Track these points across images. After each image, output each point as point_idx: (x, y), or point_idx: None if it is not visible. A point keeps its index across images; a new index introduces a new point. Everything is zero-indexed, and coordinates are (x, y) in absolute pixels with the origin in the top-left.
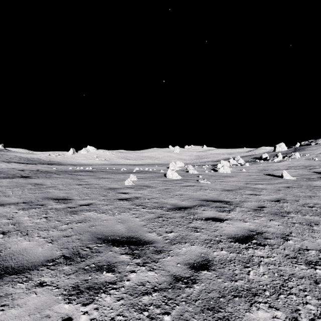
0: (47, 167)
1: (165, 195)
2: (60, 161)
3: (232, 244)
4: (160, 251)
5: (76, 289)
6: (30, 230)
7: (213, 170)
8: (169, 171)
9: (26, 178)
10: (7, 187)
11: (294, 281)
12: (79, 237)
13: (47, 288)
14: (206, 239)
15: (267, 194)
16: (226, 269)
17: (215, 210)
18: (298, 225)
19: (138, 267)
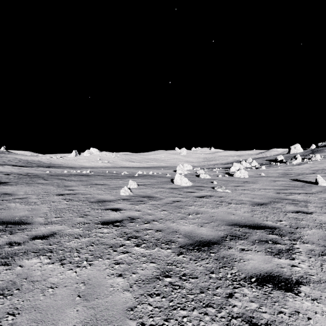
0: (41, 170)
1: (174, 214)
2: (62, 163)
3: None
4: None
5: None
6: None
7: (227, 174)
8: (177, 176)
9: (1, 184)
10: None
11: None
12: None
13: None
14: None
15: (320, 211)
16: None
17: (263, 251)
18: None
19: None
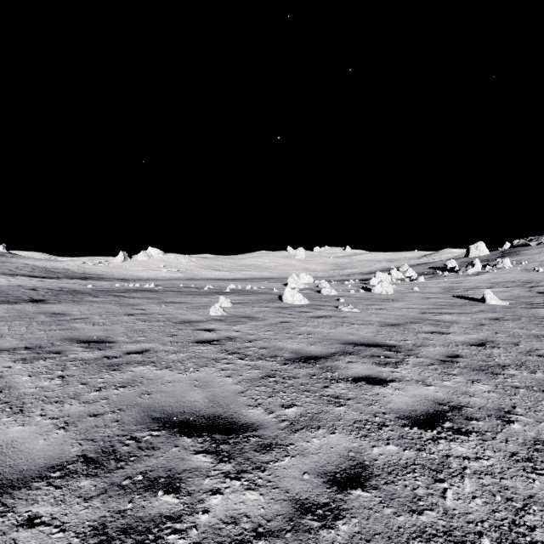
0: (78, 283)
1: (281, 334)
2: (102, 273)
3: (406, 430)
4: (271, 446)
5: (100, 532)
6: (29, 402)
7: (364, 288)
8: (288, 291)
9: (39, 303)
10: (2, 319)
11: (535, 513)
12: (119, 418)
13: (42, 531)
14: (357, 420)
15: (461, 332)
16: (399, 486)
17: (370, 363)
18: (525, 392)
19: (227, 480)
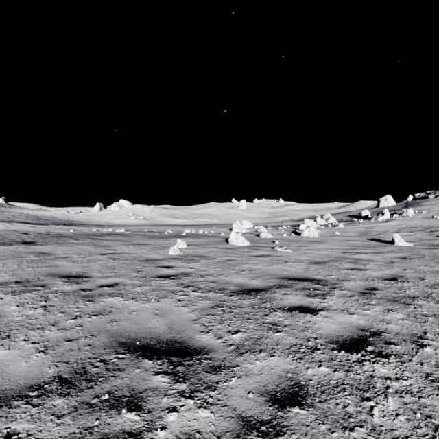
0: (62, 228)
1: (227, 271)
2: (83, 220)
3: (335, 353)
4: (220, 368)
5: None
6: (15, 329)
7: (295, 233)
8: (233, 235)
9: (29, 244)
10: None
11: None
12: (91, 342)
13: None
14: (293, 345)
15: (376, 268)
16: (331, 404)
17: (302, 295)
18: (433, 320)
19: (182, 399)
